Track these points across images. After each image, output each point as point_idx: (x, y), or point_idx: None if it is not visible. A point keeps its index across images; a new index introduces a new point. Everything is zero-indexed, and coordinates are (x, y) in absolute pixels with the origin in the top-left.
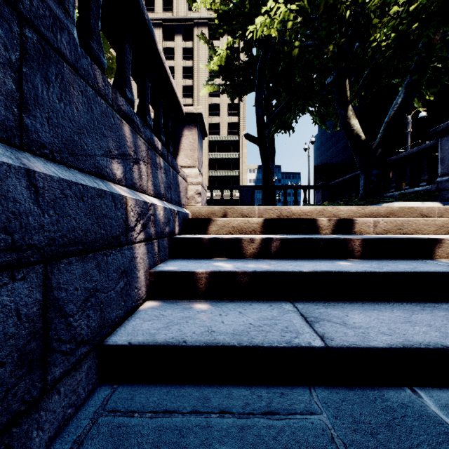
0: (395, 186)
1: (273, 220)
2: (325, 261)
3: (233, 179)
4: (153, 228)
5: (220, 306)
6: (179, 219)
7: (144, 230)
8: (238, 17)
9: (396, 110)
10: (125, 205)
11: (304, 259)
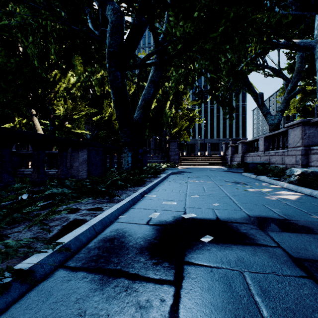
0: None
1: None
2: None
3: None
4: None
5: None
6: None
7: None
8: None
9: None
10: None
11: None
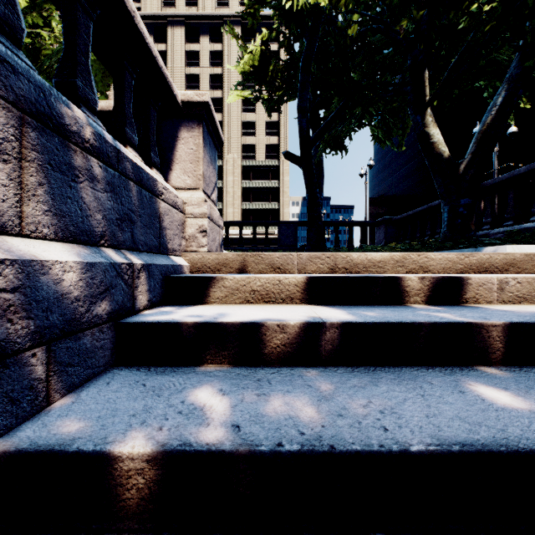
0: (490, 222)
1: (324, 279)
2: (436, 378)
3: (272, 213)
4: (19, 322)
5: None
6: (150, 279)
7: None
8: None
9: (494, 114)
10: None
11: (390, 371)
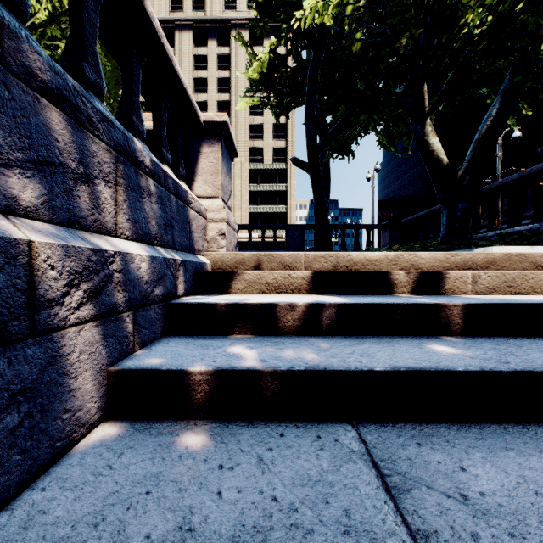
0: (487, 225)
1: (327, 274)
2: (406, 342)
3: (280, 216)
4: (122, 293)
5: (227, 438)
6: (185, 272)
7: (92, 300)
8: (282, 7)
9: (489, 124)
10: (28, 259)
11: (374, 338)
